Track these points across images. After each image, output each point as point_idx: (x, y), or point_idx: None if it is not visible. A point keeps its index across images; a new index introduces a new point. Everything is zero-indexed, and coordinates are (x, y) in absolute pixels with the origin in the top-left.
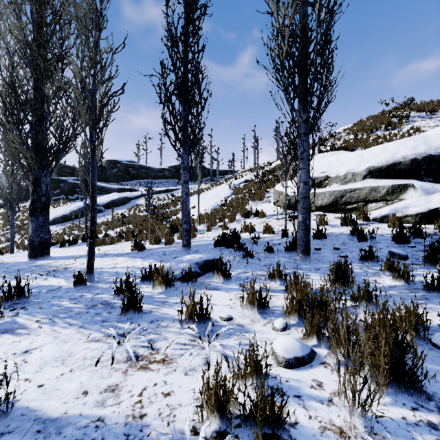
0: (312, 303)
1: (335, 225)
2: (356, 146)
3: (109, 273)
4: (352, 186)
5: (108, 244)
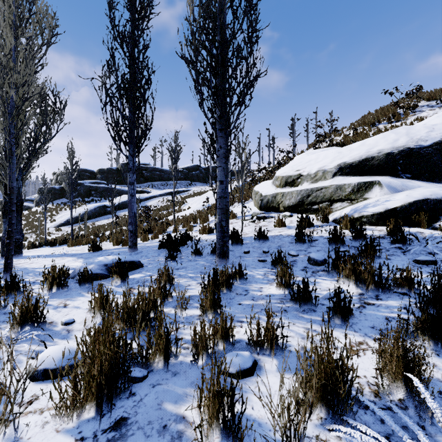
0: (131, 311)
1: (293, 226)
2: (354, 141)
3: (35, 273)
4: (319, 185)
5: (83, 244)
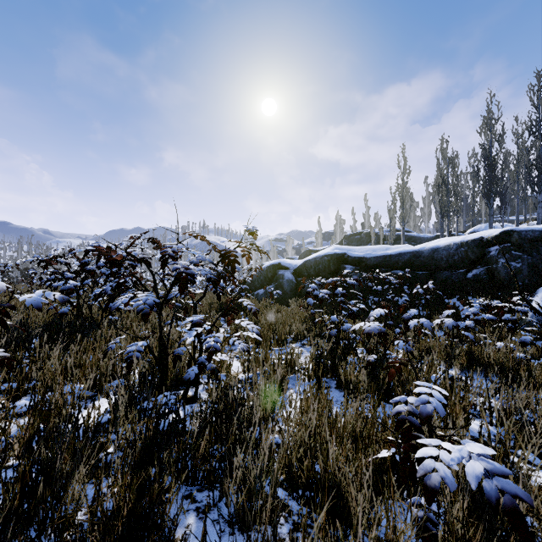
0: None
1: None
2: None
3: None
4: None
5: None
